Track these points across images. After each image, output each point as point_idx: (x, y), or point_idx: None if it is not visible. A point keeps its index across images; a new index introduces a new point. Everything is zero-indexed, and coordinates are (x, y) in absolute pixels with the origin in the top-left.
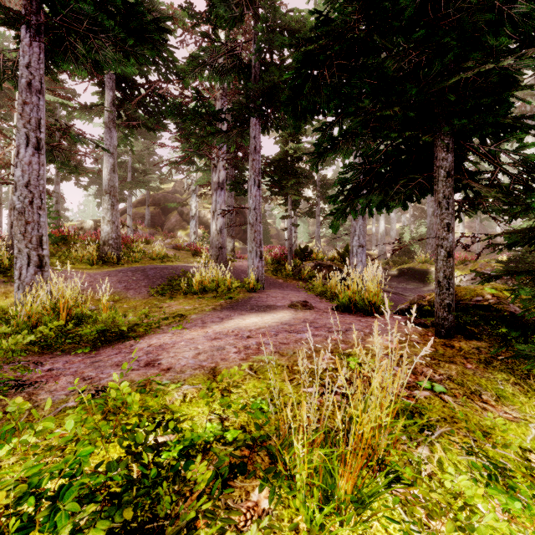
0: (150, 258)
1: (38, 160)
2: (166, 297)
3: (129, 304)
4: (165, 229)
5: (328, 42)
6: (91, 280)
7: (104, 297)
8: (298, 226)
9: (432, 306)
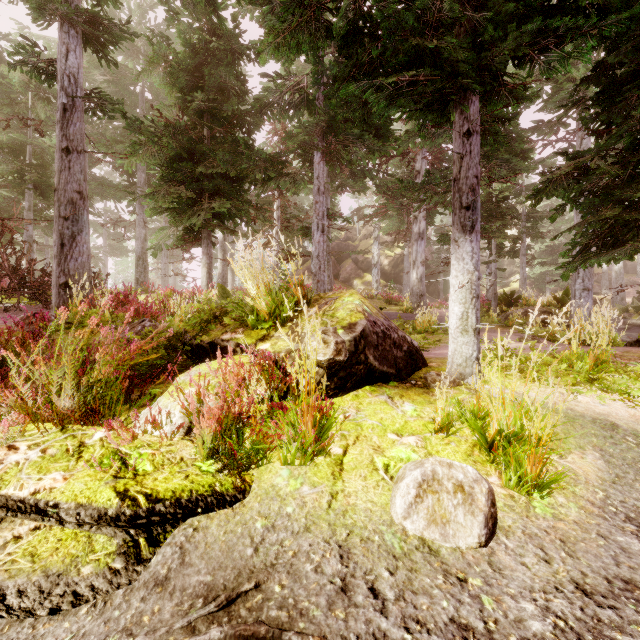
0: None
1: (322, 239)
2: None
3: None
4: (340, 278)
5: (566, 165)
6: None
7: None
8: (504, 270)
9: None
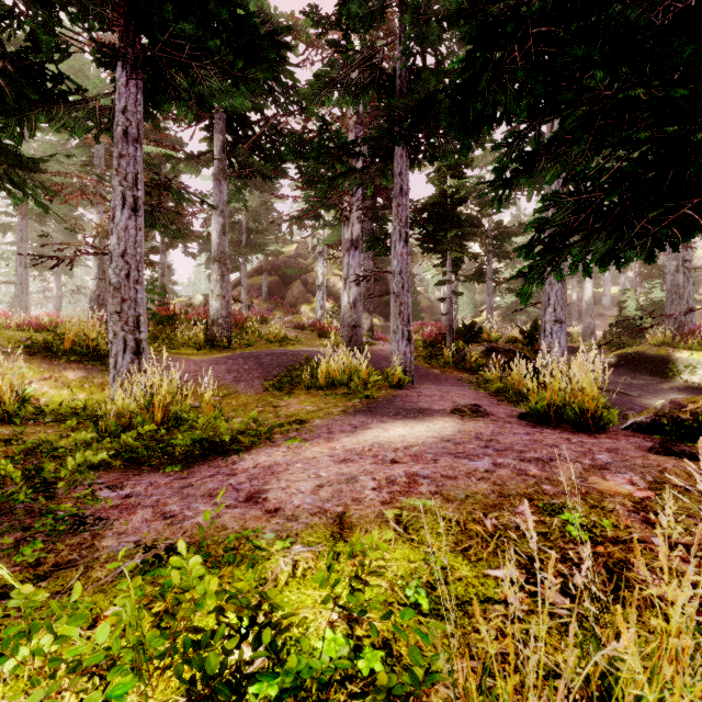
0: (267, 341)
1: (135, 224)
2: (284, 392)
3: (239, 401)
4: (285, 303)
5: None
6: (196, 369)
7: (207, 392)
8: (462, 294)
9: (701, 421)
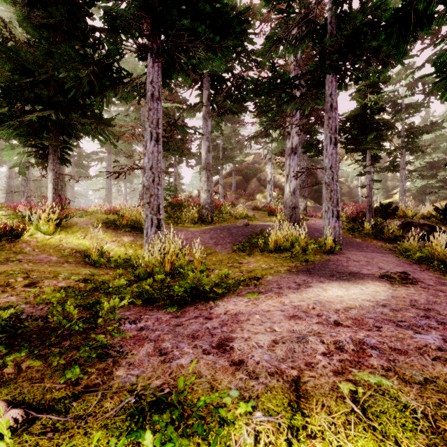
0: (235, 218)
1: (157, 149)
2: (246, 253)
3: (217, 258)
4: (246, 193)
5: None
6: (192, 236)
7: (197, 253)
8: (380, 181)
9: None
